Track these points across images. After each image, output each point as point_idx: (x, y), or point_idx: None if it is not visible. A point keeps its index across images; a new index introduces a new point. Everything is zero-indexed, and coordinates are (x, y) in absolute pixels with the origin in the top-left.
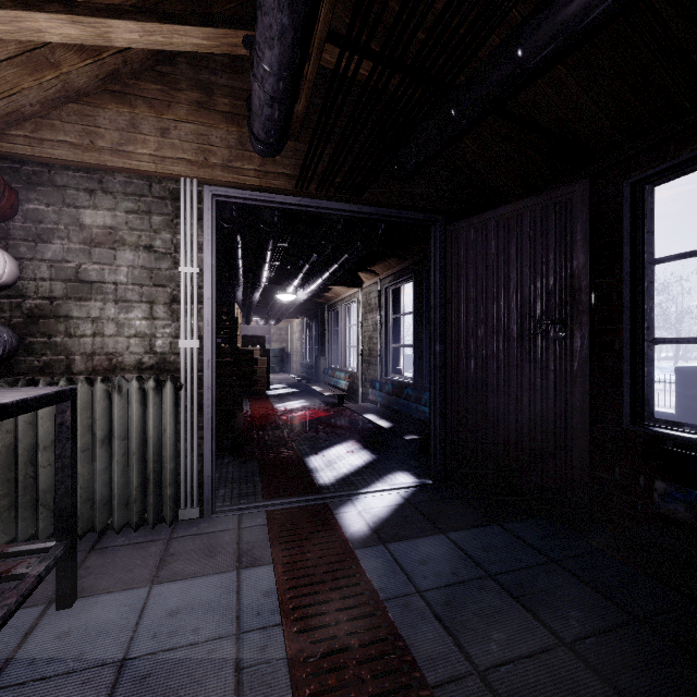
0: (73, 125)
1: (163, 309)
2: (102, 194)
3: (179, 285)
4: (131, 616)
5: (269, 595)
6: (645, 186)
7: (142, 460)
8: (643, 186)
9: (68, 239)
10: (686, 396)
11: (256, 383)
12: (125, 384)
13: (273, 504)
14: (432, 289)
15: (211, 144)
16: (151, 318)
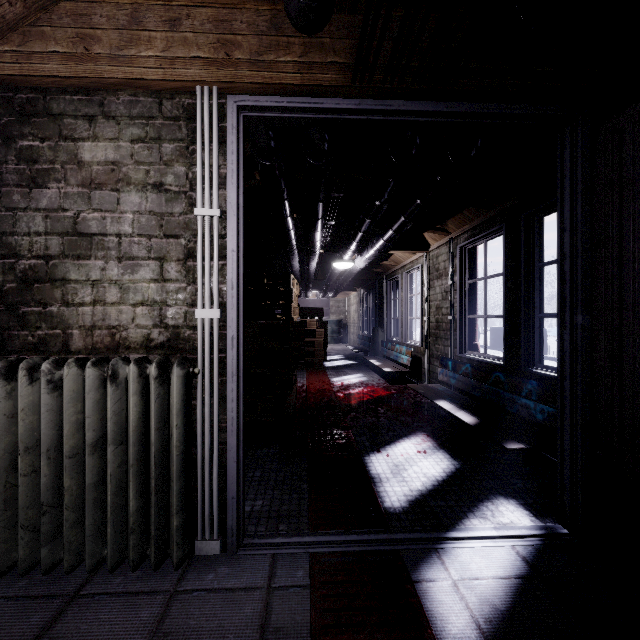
0: (65, 30)
1: (176, 268)
2: (104, 120)
3: (195, 235)
4: None
5: None
6: None
7: (143, 472)
8: None
9: (64, 181)
10: None
11: (314, 355)
12: (123, 369)
13: (321, 542)
14: (567, 226)
15: (235, 32)
16: (161, 280)
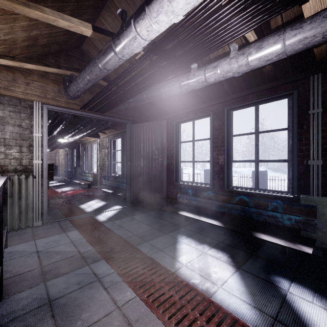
0: None
1: (26, 149)
2: None
3: (33, 140)
4: (32, 246)
5: (78, 235)
6: (178, 124)
7: (19, 204)
8: (178, 124)
9: None
10: (206, 178)
11: None
12: (11, 177)
13: (71, 218)
14: (127, 144)
15: (47, 90)
16: (21, 152)
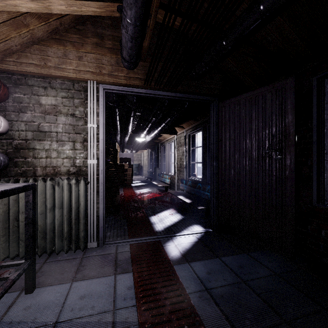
0: (36, 55)
1: (80, 145)
2: (50, 89)
3: (87, 133)
4: (61, 299)
5: (130, 289)
6: (324, 80)
7: (69, 218)
8: (323, 80)
9: (34, 111)
10: None
11: (126, 180)
12: (61, 181)
13: (133, 240)
14: (212, 134)
15: (103, 63)
16: (74, 149)
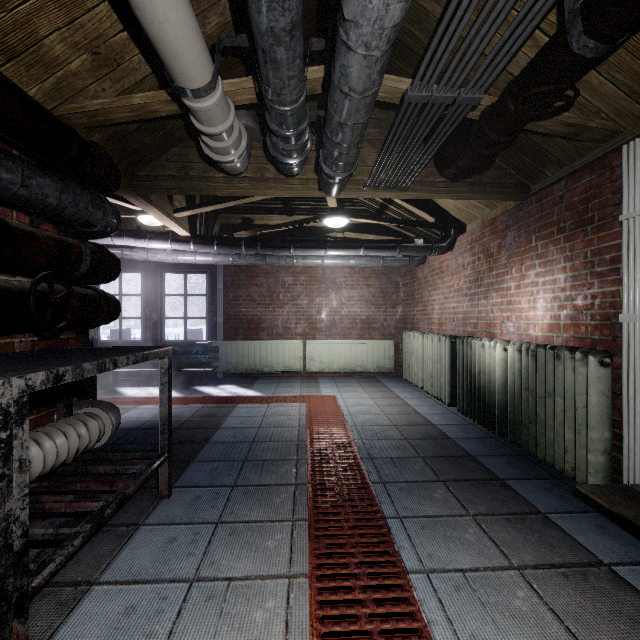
0: None
1: None
2: None
3: None
4: None
5: None
6: None
7: None
8: None
9: None
10: None
11: None
12: None
13: None
14: None
15: None
16: None
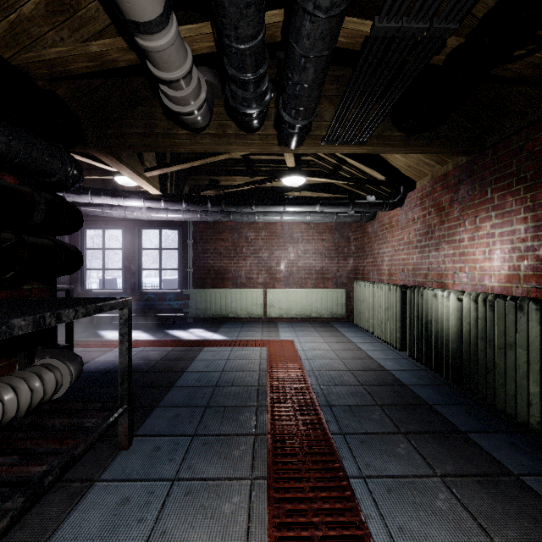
0: None
1: None
2: None
3: None
4: None
5: None
6: (84, 229)
7: None
8: (84, 229)
9: None
10: None
11: None
12: None
13: None
14: None
15: None
16: None
